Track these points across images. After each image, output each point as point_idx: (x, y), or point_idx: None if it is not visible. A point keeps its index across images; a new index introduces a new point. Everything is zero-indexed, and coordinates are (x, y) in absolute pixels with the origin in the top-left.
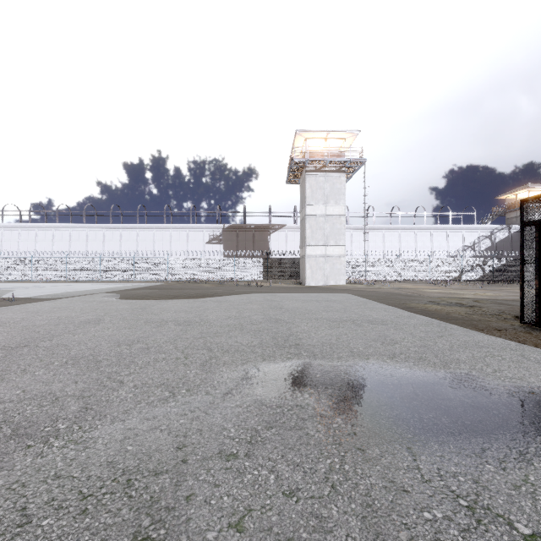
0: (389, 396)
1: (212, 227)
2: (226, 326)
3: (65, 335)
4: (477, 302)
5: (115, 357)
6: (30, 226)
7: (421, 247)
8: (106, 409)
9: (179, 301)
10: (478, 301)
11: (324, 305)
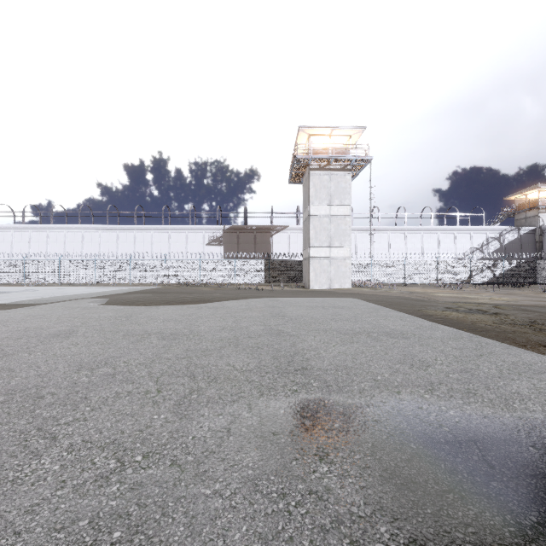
0: (450, 470)
1: (212, 229)
2: (219, 341)
3: (20, 353)
4: (497, 308)
5: (65, 389)
6: (23, 227)
7: (428, 249)
8: (2, 502)
9: (171, 307)
10: (499, 307)
11: (331, 312)
